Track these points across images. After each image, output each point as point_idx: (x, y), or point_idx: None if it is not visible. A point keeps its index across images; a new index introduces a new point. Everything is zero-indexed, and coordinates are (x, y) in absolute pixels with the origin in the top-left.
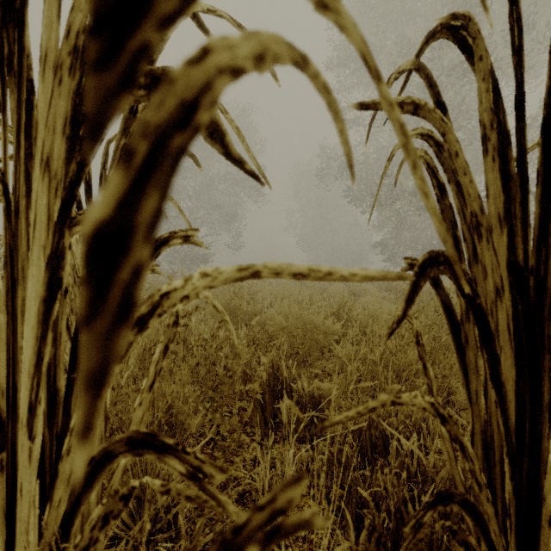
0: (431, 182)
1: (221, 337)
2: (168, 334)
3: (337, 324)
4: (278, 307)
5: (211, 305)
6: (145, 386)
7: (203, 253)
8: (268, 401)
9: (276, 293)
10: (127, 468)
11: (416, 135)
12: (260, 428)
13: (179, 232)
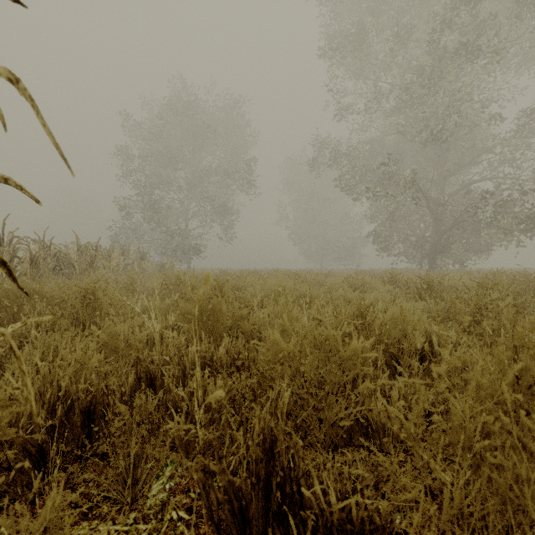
0: None
1: (191, 355)
2: None
3: (367, 345)
4: (271, 309)
5: None
6: None
7: (194, 245)
8: (254, 515)
9: (268, 288)
10: None
11: None
12: None
13: None
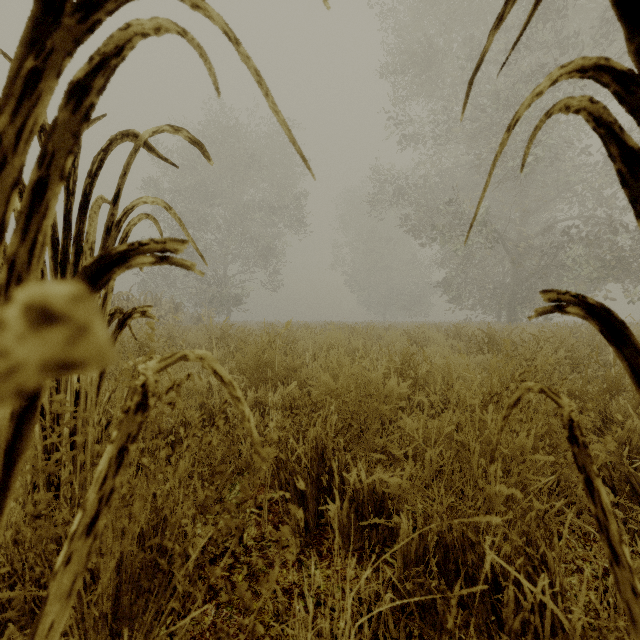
0: (606, 149)
1: (250, 401)
2: (124, 428)
3: (402, 385)
4: (323, 360)
5: (210, 371)
6: (80, 526)
7: (235, 294)
8: (310, 496)
9: (321, 341)
10: (94, 616)
11: (569, 73)
12: (299, 536)
13: (150, 242)
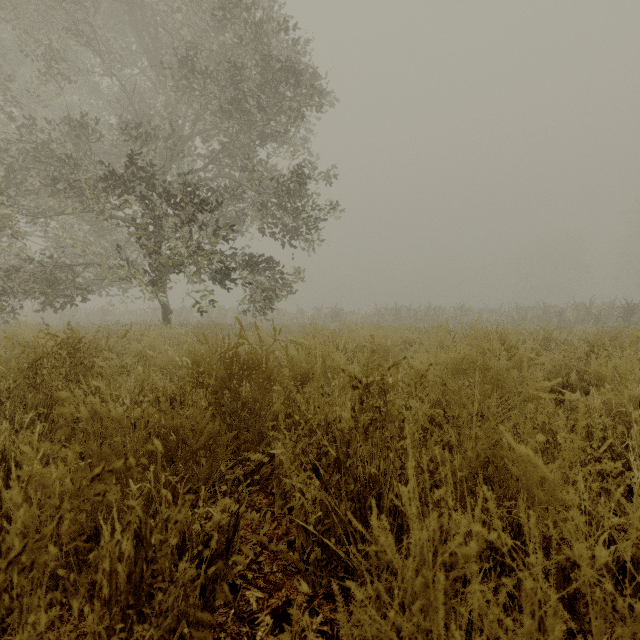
0: None
1: None
2: None
3: None
4: None
5: None
6: None
7: None
8: None
9: None
10: None
11: None
12: None
13: None
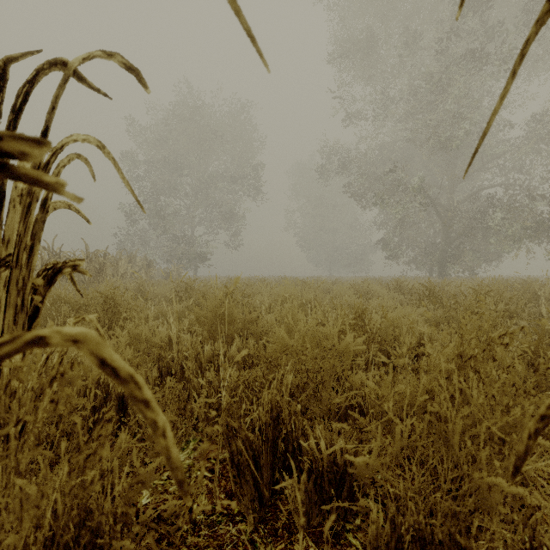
0: None
1: (207, 353)
2: None
3: (358, 341)
4: (278, 313)
5: (95, 359)
6: None
7: (201, 252)
8: (264, 465)
9: (276, 294)
10: None
11: None
12: (252, 512)
13: None
